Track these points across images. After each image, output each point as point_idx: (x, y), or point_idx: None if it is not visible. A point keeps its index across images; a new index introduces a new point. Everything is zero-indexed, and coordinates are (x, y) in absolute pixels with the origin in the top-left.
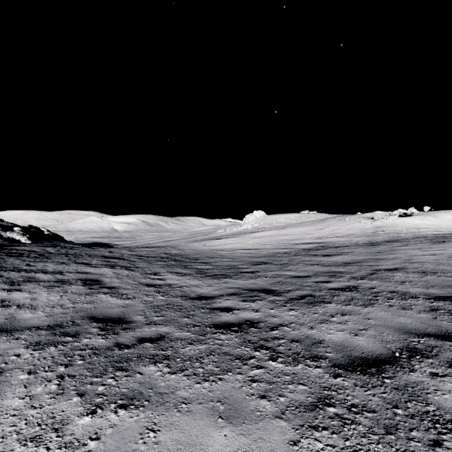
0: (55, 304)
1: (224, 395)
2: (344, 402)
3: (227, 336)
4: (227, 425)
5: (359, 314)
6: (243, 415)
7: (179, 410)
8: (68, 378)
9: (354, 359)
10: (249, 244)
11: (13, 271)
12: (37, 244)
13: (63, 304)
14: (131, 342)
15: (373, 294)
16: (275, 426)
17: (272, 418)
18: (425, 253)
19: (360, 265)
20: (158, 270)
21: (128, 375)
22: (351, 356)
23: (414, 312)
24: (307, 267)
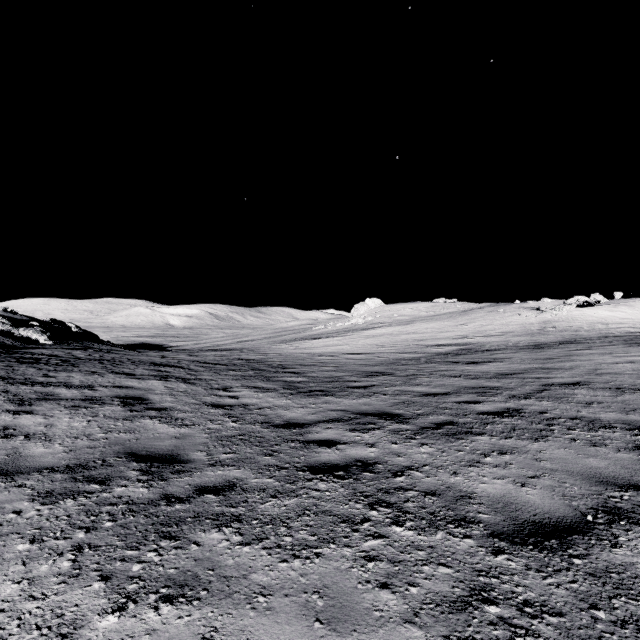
0: (79, 433)
1: (323, 581)
2: (512, 598)
3: (328, 485)
4: (329, 634)
5: (525, 453)
6: (353, 617)
7: (254, 607)
8: (88, 550)
9: (523, 524)
10: (360, 346)
11: (23, 384)
12: (62, 346)
13: (90, 434)
14: (186, 492)
15: (546, 422)
16: (404, 637)
17: (399, 623)
18: (619, 361)
19: (523, 377)
20: (229, 383)
21: (179, 546)
22: (518, 519)
23: (609, 450)
24: (445, 380)
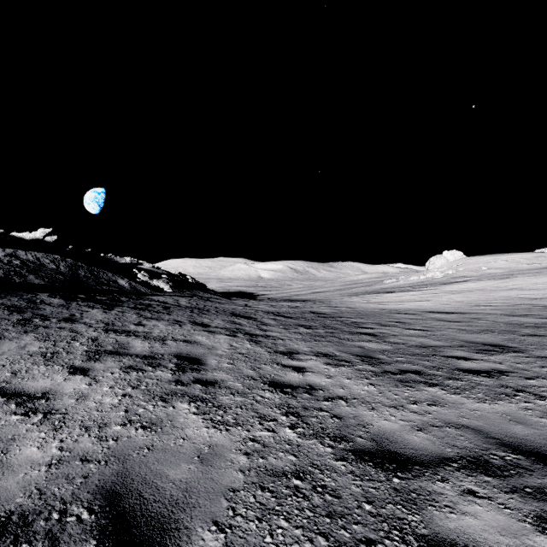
0: (98, 418)
1: None
2: None
3: None
4: None
5: None
6: None
7: None
8: None
9: None
10: (445, 303)
11: (114, 332)
12: (177, 294)
13: (107, 423)
14: None
15: None
16: None
17: None
18: None
19: None
20: (296, 345)
21: None
22: None
23: None
24: None
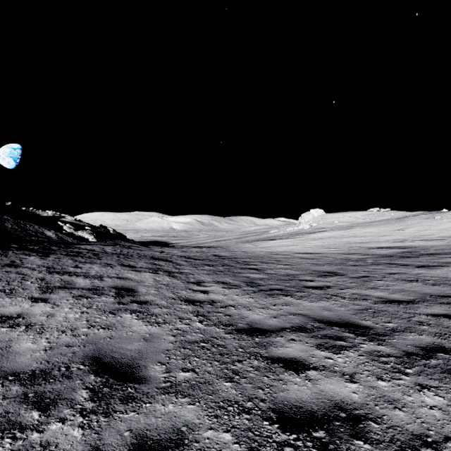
0: (68, 326)
1: None
2: None
3: None
4: None
5: None
6: None
7: None
8: None
9: None
10: (308, 247)
11: (57, 273)
12: (101, 243)
13: (76, 328)
14: (121, 449)
15: None
16: None
17: None
18: None
19: None
20: (203, 277)
21: None
22: None
23: None
24: (401, 284)
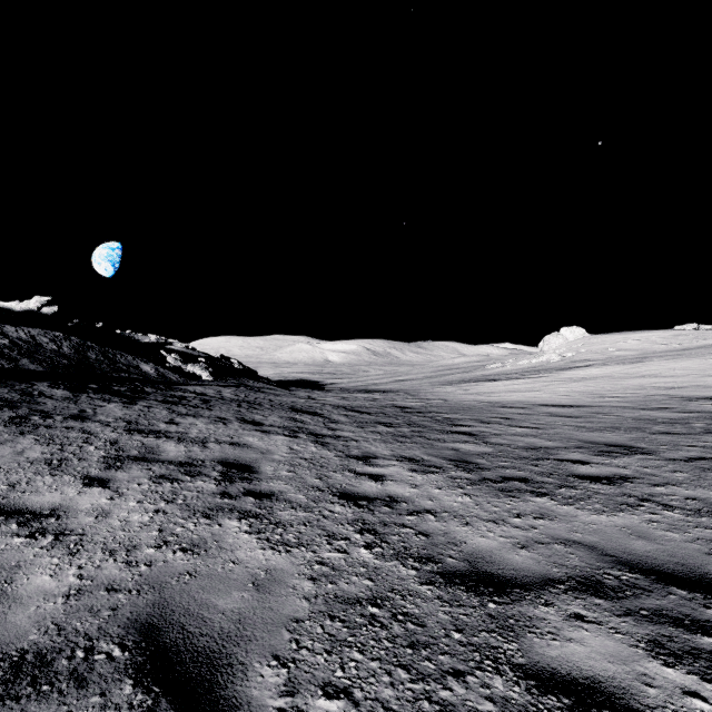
0: (125, 540)
1: None
2: None
3: None
4: None
5: None
6: None
7: None
8: None
9: None
10: (562, 394)
11: (139, 433)
12: (219, 383)
13: (137, 546)
14: None
15: None
16: None
17: None
18: None
19: None
20: (374, 447)
21: None
22: None
23: None
24: None
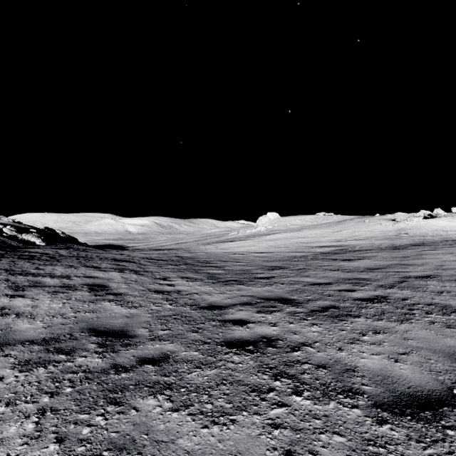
0: (56, 312)
1: (237, 447)
2: None
3: (240, 358)
4: None
5: (395, 332)
6: None
7: None
8: (50, 413)
9: (400, 396)
10: (263, 247)
11: (20, 275)
12: (51, 246)
13: (64, 313)
14: (131, 363)
15: (408, 307)
16: None
17: None
18: None
19: (386, 271)
20: (168, 274)
21: (122, 411)
22: (395, 391)
23: None
24: (327, 273)
